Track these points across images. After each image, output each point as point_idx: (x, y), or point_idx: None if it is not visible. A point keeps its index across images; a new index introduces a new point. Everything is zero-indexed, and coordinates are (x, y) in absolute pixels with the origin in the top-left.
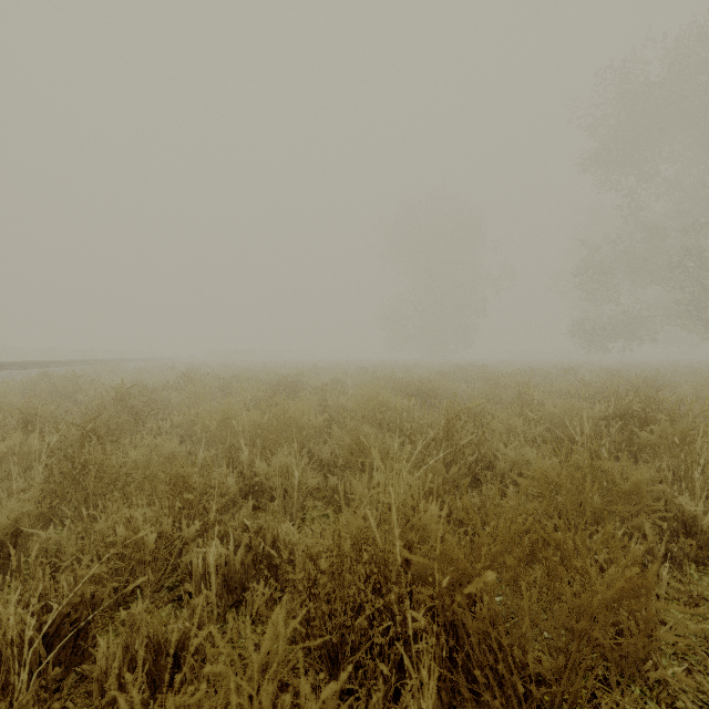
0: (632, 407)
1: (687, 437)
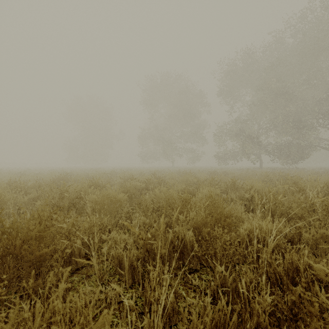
0: (103, 173)
1: (99, 175)
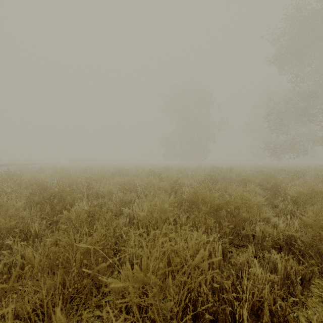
0: None
1: None
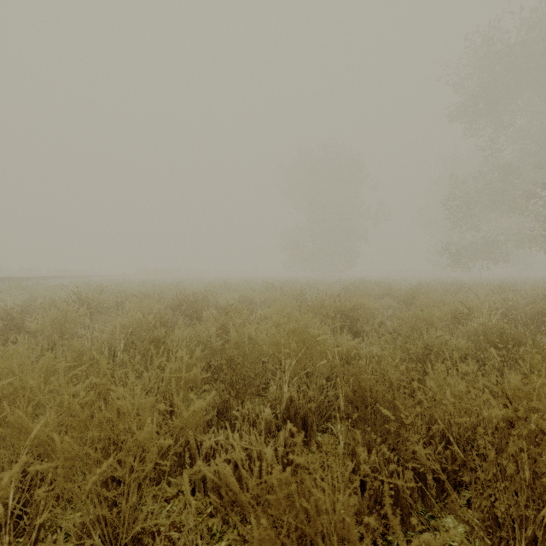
0: None
1: None
